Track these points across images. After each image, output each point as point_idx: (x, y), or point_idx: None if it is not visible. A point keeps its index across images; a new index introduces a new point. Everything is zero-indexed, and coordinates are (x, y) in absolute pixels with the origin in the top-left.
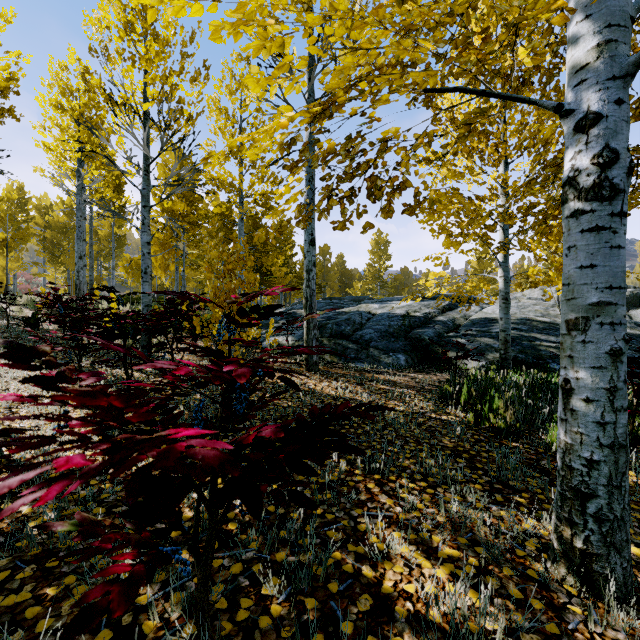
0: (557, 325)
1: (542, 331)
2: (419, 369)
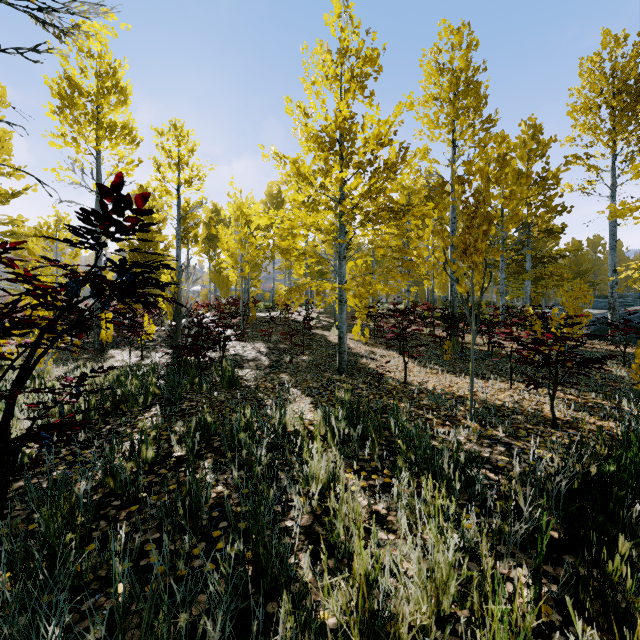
0: None
1: None
2: None
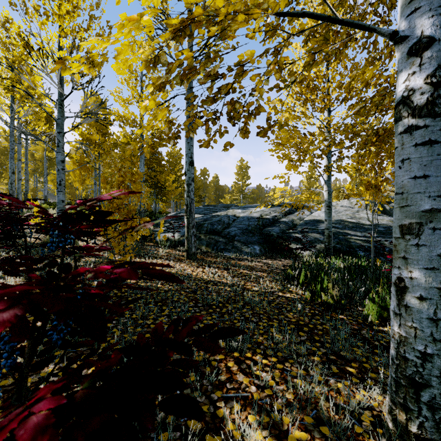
0: (361, 224)
1: (351, 228)
2: (269, 256)
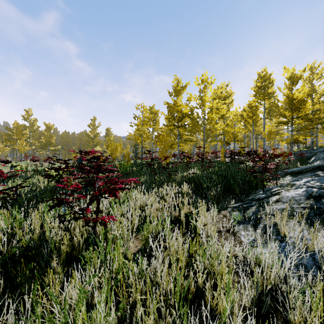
0: None
1: None
2: None
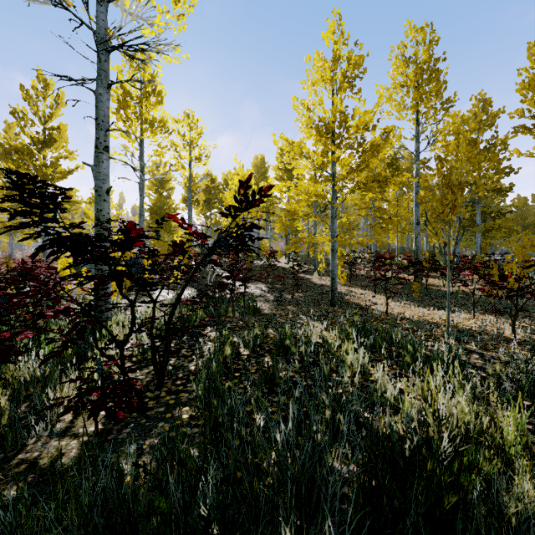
0: None
1: None
2: None
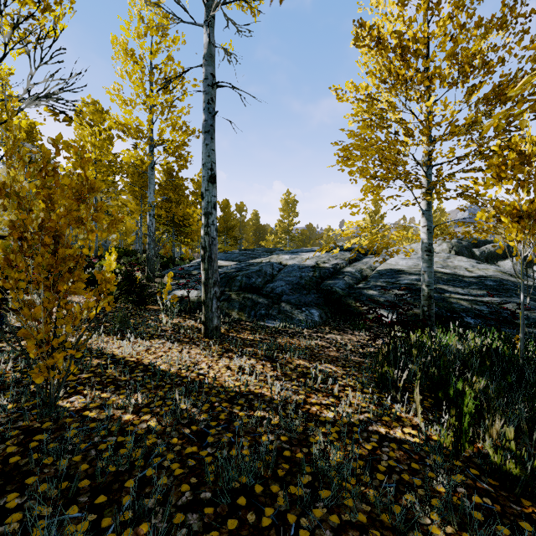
0: (459, 276)
1: (447, 282)
2: (334, 326)
